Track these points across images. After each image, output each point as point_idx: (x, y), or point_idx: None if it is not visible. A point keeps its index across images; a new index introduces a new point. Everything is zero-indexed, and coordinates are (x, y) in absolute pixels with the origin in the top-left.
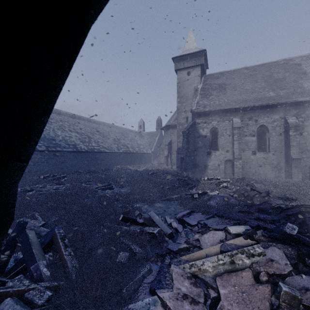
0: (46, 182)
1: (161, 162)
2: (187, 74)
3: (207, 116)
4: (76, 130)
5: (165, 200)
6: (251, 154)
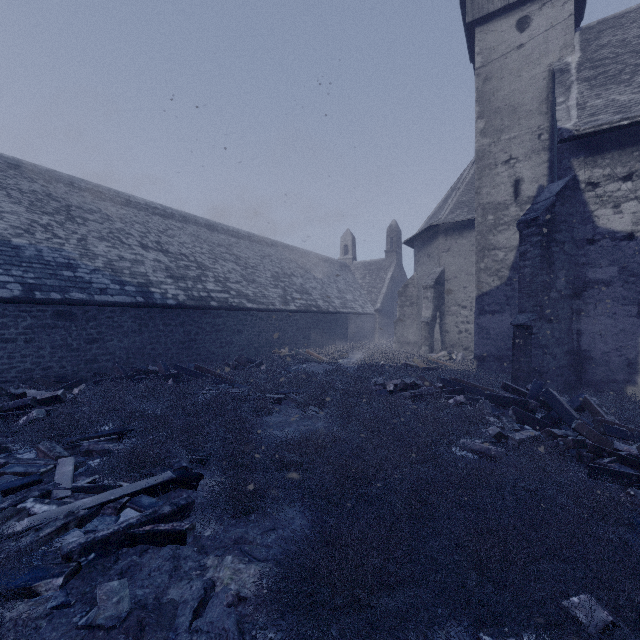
0: None
1: (406, 340)
2: (518, 27)
3: (639, 145)
4: (165, 246)
5: None
6: None
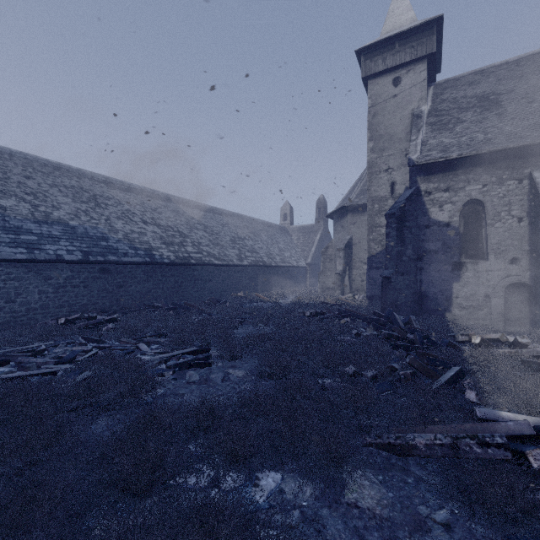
0: (66, 334)
1: (327, 286)
2: (393, 83)
3: (453, 172)
4: (157, 221)
5: (381, 447)
6: None
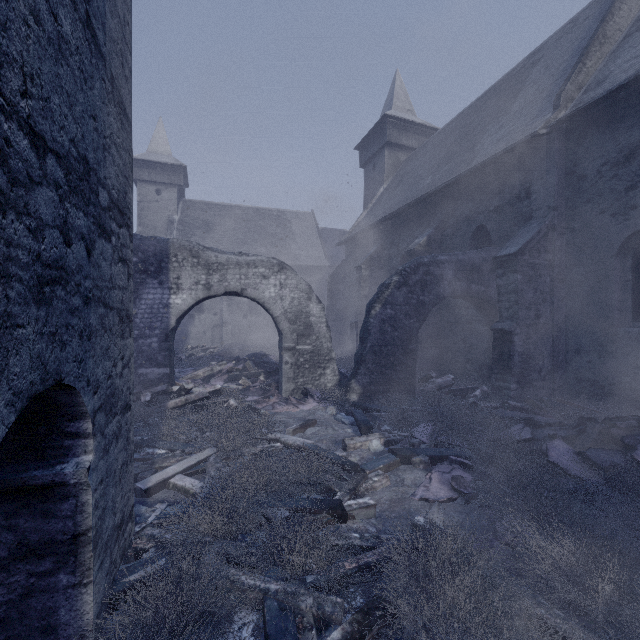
0: None
1: None
2: (156, 192)
3: None
4: None
5: None
6: (242, 318)
